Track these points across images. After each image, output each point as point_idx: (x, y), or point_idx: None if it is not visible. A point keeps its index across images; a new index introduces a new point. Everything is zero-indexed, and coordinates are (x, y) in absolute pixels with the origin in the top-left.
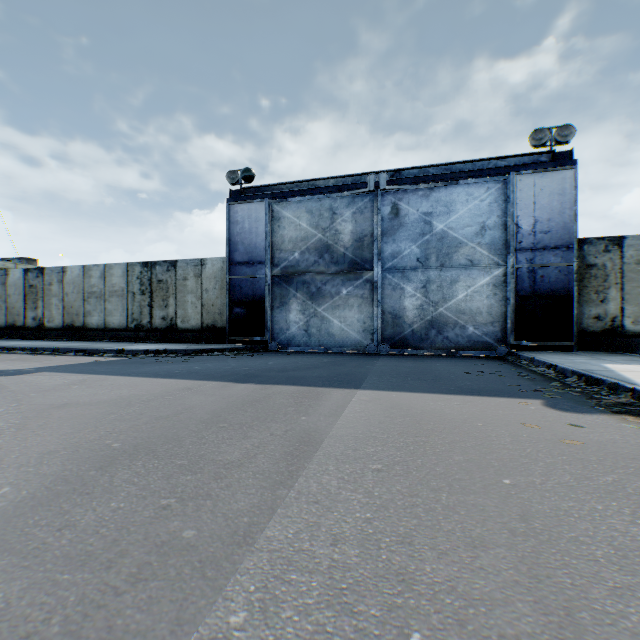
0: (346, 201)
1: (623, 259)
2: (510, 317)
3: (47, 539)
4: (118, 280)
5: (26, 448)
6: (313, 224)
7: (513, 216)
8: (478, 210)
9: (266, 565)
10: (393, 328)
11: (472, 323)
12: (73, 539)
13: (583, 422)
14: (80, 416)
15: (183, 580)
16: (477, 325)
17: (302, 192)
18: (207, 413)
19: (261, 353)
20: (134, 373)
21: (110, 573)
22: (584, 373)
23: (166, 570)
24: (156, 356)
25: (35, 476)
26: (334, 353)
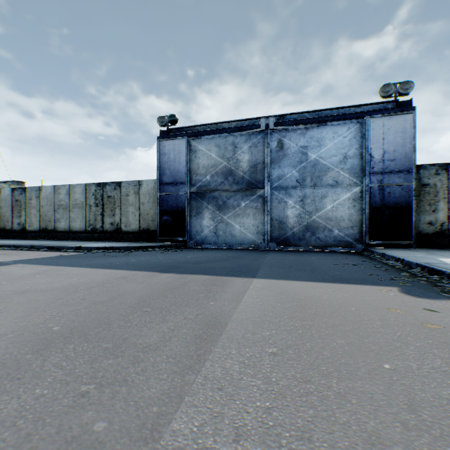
0: (244, 138)
1: (449, 180)
2: (365, 223)
3: None
4: (79, 196)
5: None
6: (220, 155)
7: (367, 148)
8: (341, 144)
9: None
10: (279, 231)
11: (337, 227)
12: None
13: (436, 307)
14: (34, 301)
15: None
16: (341, 229)
17: (212, 131)
18: (135, 298)
19: (182, 249)
20: (86, 265)
21: None
22: (426, 265)
23: None
24: (105, 251)
25: None
26: (235, 249)
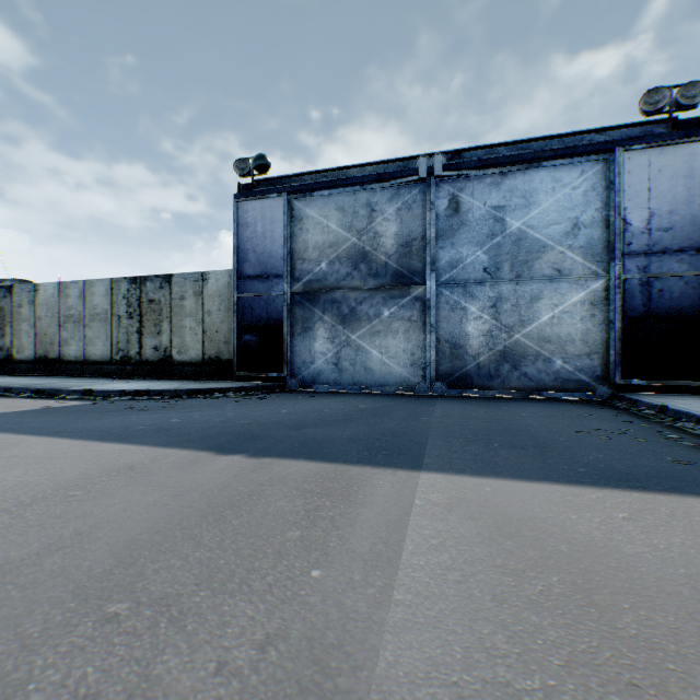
0: (388, 194)
1: None
2: (614, 346)
3: None
4: (101, 300)
5: None
6: (345, 225)
7: (619, 208)
8: (568, 201)
9: None
10: (451, 361)
11: (560, 355)
12: None
13: None
14: None
15: None
16: (567, 357)
17: (331, 183)
18: (113, 550)
19: (276, 394)
20: (74, 431)
21: None
22: None
23: None
24: (134, 399)
25: None
26: (373, 394)
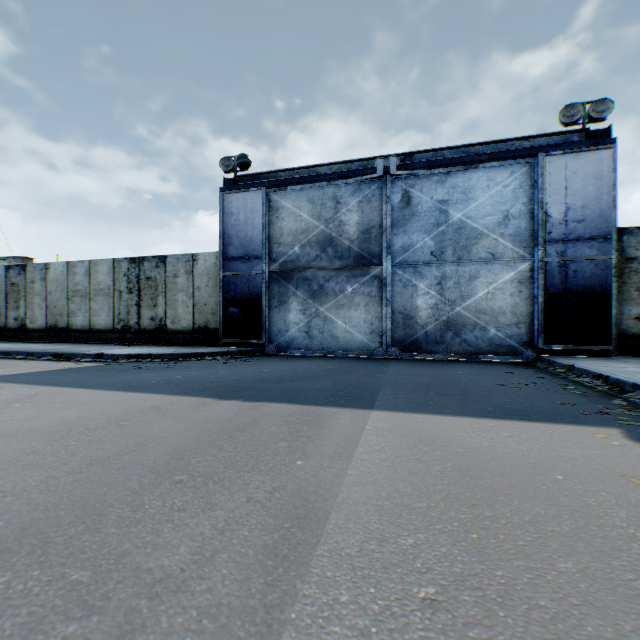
0: (351, 189)
1: None
2: (538, 317)
3: None
4: (104, 277)
5: None
6: (315, 214)
7: (541, 203)
8: (501, 197)
9: None
10: (404, 330)
11: (494, 324)
12: None
13: None
14: None
15: None
16: (499, 326)
17: (303, 179)
18: (165, 452)
19: (257, 357)
20: (101, 384)
21: None
22: None
23: None
24: (139, 361)
25: None
26: (338, 357)
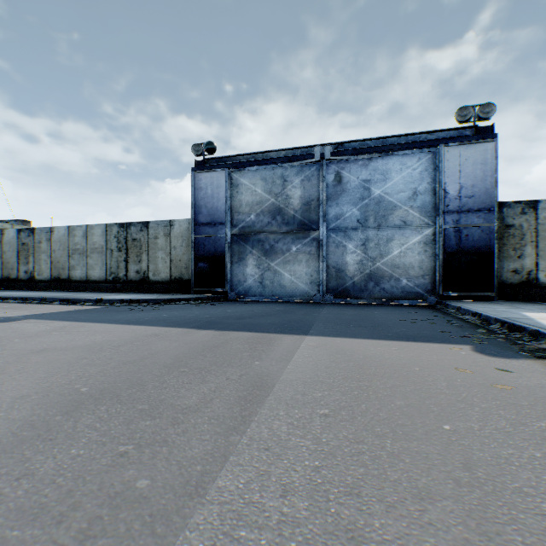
0: (295, 170)
1: (537, 220)
2: (439, 271)
3: (4, 489)
4: (98, 239)
5: (1, 392)
6: (267, 190)
7: (441, 183)
8: (411, 177)
9: (216, 520)
10: (336, 280)
11: (405, 276)
12: (29, 489)
13: (510, 367)
14: (55, 361)
15: (132, 537)
16: (410, 278)
17: (257, 162)
18: (170, 358)
19: (222, 302)
20: (109, 320)
21: (60, 529)
22: (507, 321)
23: (116, 525)
24: (130, 305)
25: (4, 421)
26: (285, 302)
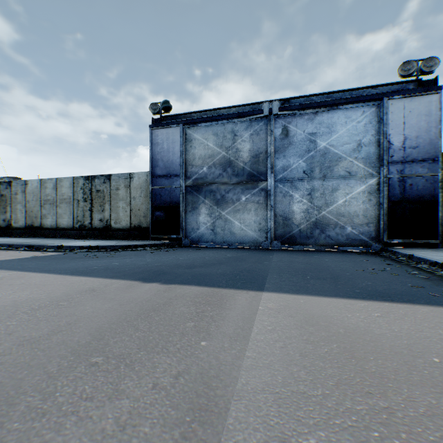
0: (245, 125)
1: None
2: (383, 219)
3: None
4: (66, 190)
5: None
6: (218, 144)
7: (385, 134)
8: (355, 130)
9: None
10: (283, 228)
11: (350, 224)
12: None
13: None
14: None
15: None
16: (354, 226)
17: (209, 118)
18: (89, 332)
19: (176, 248)
20: (55, 269)
21: None
22: None
23: None
24: (89, 251)
25: None
26: (235, 248)
